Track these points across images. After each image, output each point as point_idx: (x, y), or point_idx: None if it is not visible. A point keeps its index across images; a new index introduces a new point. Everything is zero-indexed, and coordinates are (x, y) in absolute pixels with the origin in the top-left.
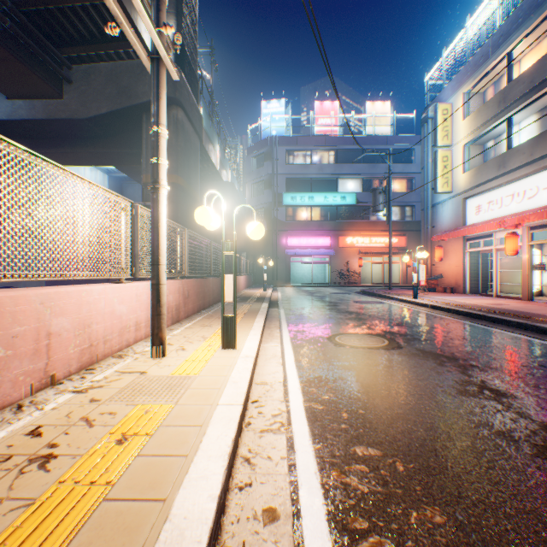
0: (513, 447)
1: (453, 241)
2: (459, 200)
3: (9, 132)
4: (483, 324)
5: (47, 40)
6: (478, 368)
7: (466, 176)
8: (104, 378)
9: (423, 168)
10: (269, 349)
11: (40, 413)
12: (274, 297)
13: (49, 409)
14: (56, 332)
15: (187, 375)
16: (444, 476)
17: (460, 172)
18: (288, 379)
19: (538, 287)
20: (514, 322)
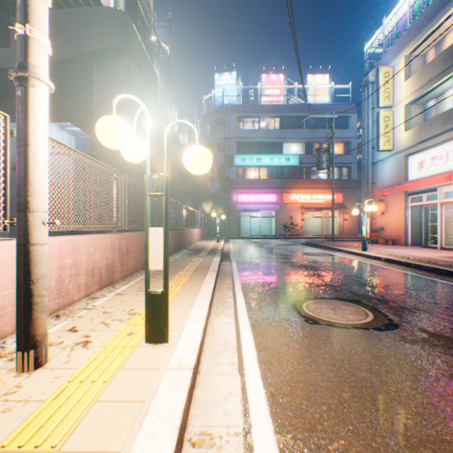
0: None
1: (394, 196)
2: (401, 157)
3: None
4: None
5: None
6: None
7: (408, 134)
8: None
9: (363, 129)
10: (219, 329)
11: None
12: (226, 248)
13: None
14: None
15: (33, 451)
16: None
17: (401, 130)
18: (252, 422)
19: None
20: None
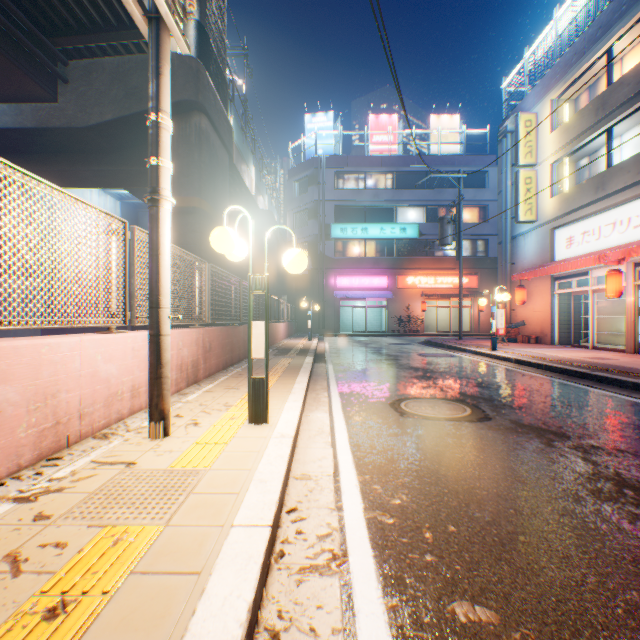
0: None
1: (538, 281)
2: (545, 231)
3: None
4: (587, 384)
5: (36, 28)
6: (603, 452)
7: (554, 201)
8: (71, 473)
9: (501, 193)
10: (314, 421)
11: None
12: (321, 348)
13: None
14: None
15: (194, 469)
16: None
17: (547, 196)
18: (340, 470)
19: None
20: (629, 383)
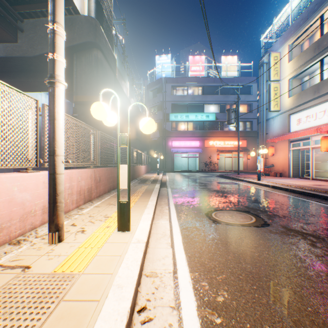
0: None
1: (281, 142)
2: (285, 115)
3: None
4: (318, 201)
5: (4, 0)
6: None
7: (290, 100)
8: None
9: (260, 96)
10: (160, 226)
11: None
12: (164, 179)
13: None
14: None
15: (70, 273)
16: None
17: (286, 97)
18: (177, 268)
19: None
20: None
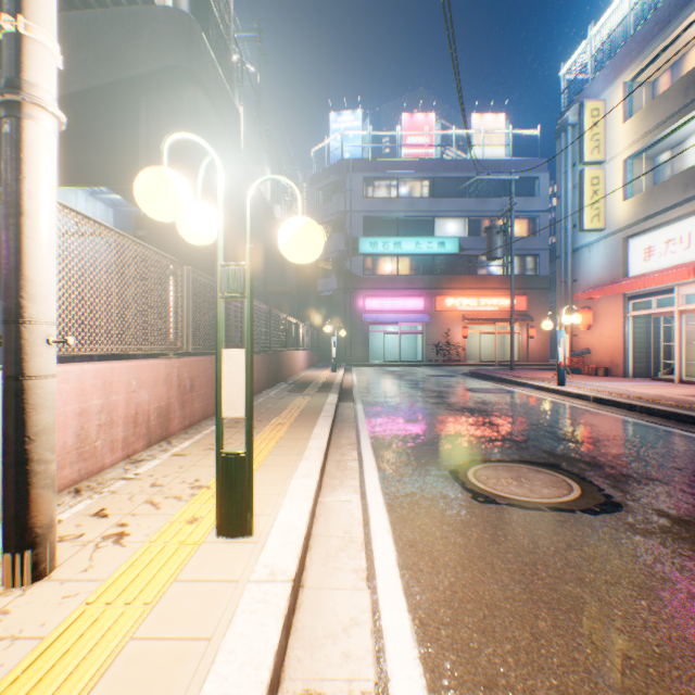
0: None
1: (607, 300)
2: (617, 240)
3: None
4: None
5: None
6: None
7: (629, 204)
8: None
9: (559, 198)
10: (336, 512)
11: None
12: (347, 381)
13: None
14: None
15: None
16: None
17: (618, 199)
18: (390, 671)
19: None
20: None
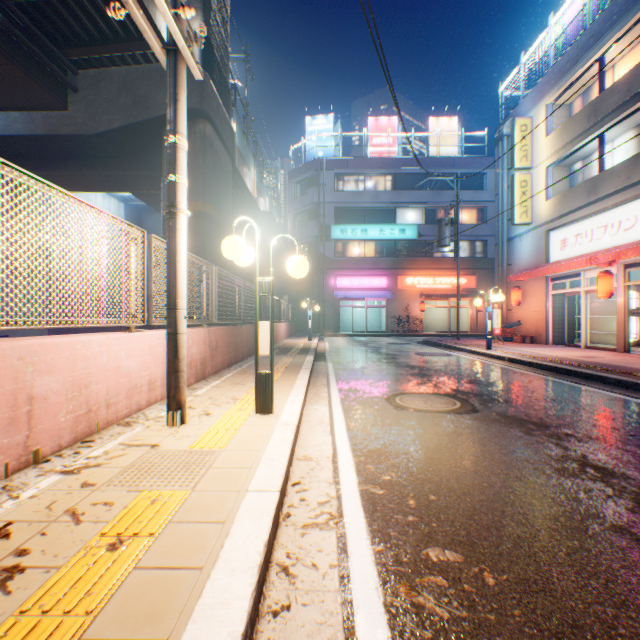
0: (636, 549)
1: (533, 281)
2: (540, 233)
3: (4, 151)
4: (573, 381)
5: (48, 40)
6: (575, 438)
7: (549, 204)
8: (104, 453)
9: (497, 195)
10: (315, 413)
11: (13, 503)
12: (321, 347)
13: (26, 498)
14: (41, 395)
15: (210, 449)
16: (550, 593)
17: (541, 199)
18: (338, 453)
19: (635, 336)
20: (611, 379)
